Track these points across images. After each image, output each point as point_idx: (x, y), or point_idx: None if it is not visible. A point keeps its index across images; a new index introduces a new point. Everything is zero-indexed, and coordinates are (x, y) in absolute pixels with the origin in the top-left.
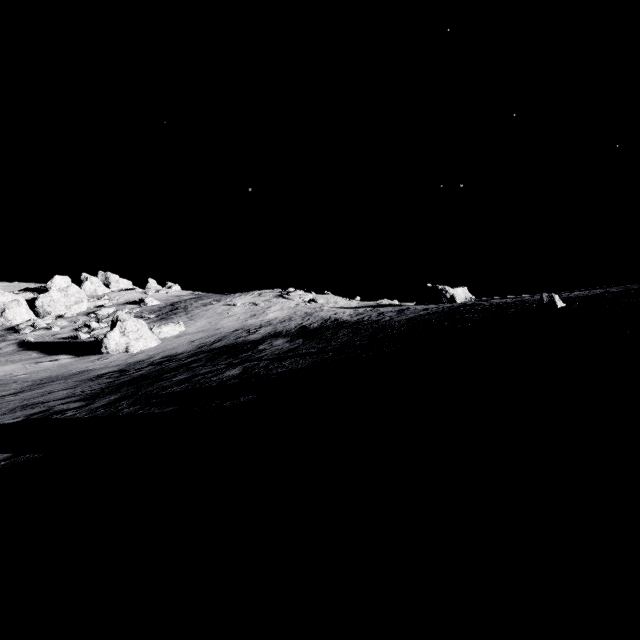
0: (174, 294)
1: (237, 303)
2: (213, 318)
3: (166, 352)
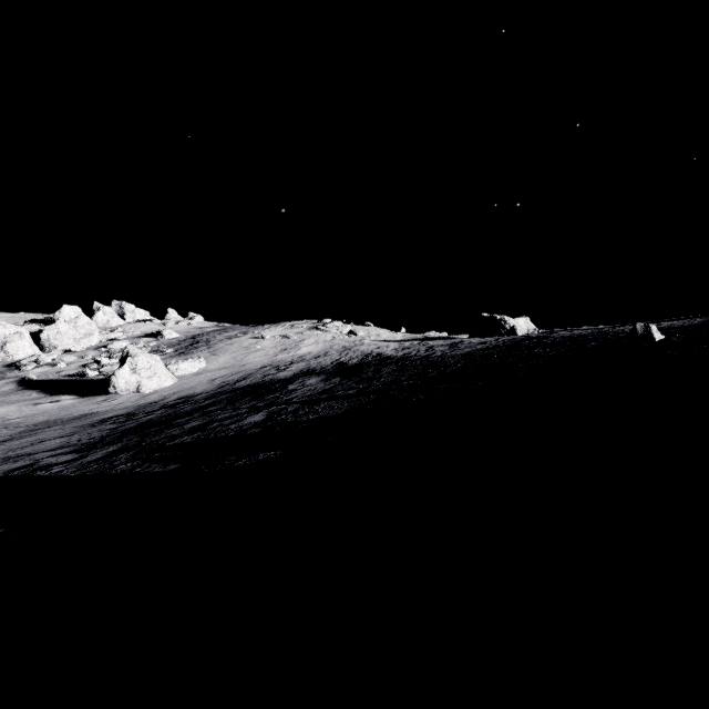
0: (196, 326)
1: (266, 336)
2: (238, 353)
3: (182, 392)
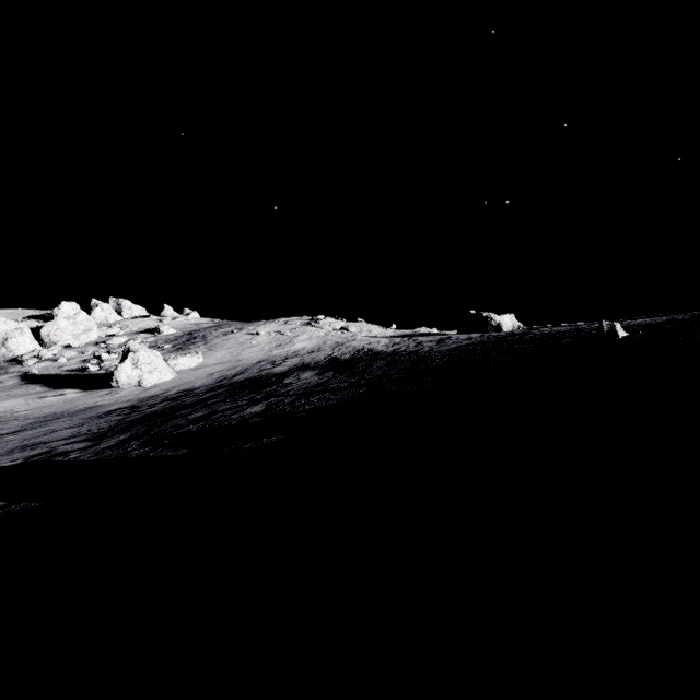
0: (192, 322)
1: (261, 332)
2: (234, 348)
3: (182, 386)
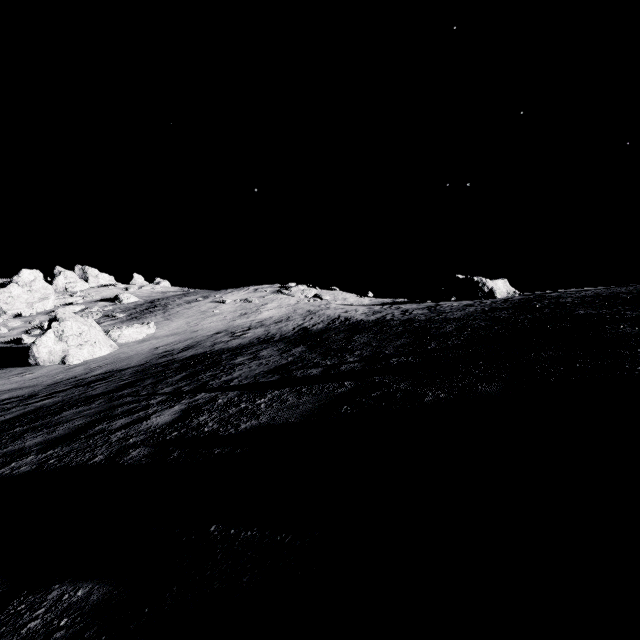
0: (160, 290)
1: (226, 299)
2: (194, 317)
3: (114, 364)
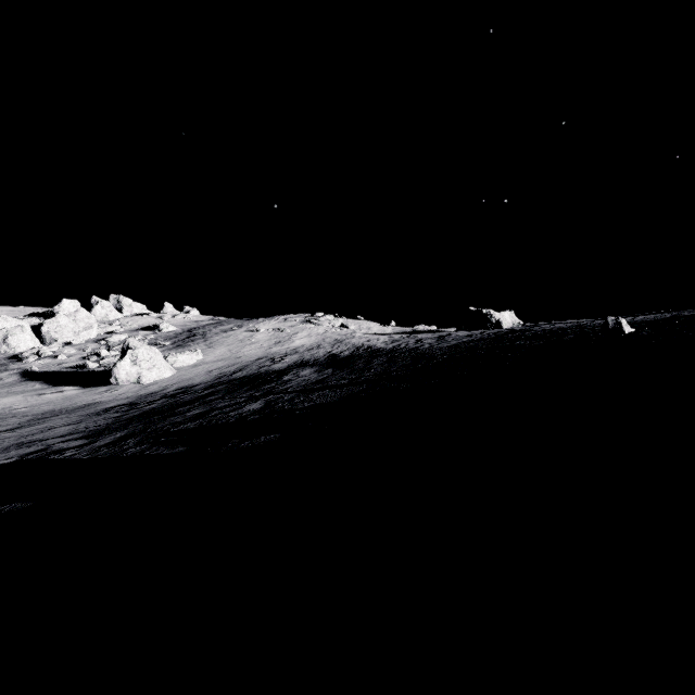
0: (192, 319)
1: (260, 329)
2: (234, 345)
3: (181, 383)
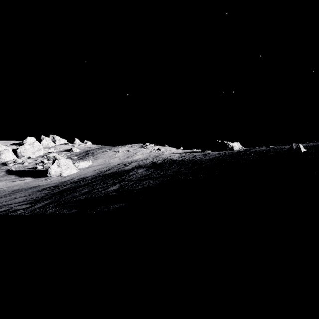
0: (88, 146)
1: (119, 150)
2: (107, 158)
3: (81, 176)
